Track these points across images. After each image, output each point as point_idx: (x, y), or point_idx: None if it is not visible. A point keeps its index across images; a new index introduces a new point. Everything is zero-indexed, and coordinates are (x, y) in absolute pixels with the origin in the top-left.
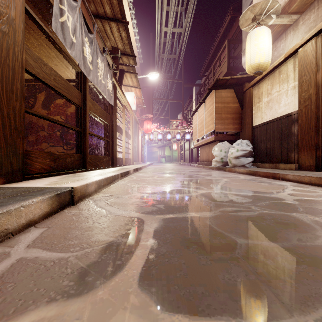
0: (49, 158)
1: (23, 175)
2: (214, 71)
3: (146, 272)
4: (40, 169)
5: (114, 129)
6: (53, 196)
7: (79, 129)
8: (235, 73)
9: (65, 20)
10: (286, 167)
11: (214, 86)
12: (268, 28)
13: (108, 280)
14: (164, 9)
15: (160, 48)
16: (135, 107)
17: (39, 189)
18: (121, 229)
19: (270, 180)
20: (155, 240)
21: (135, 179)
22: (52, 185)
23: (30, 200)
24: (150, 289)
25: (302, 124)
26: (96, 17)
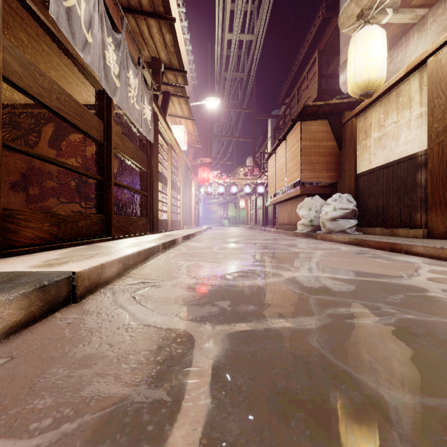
0: (48, 221)
1: (0, 250)
2: (299, 96)
3: None
4: (33, 238)
5: (155, 177)
6: (32, 291)
7: (100, 177)
8: (329, 98)
9: (73, 5)
10: (408, 233)
11: (299, 116)
12: (382, 29)
13: None
14: (227, 6)
15: (221, 64)
16: (185, 147)
17: (11, 278)
18: (148, 362)
19: (388, 254)
20: (214, 395)
21: (185, 253)
22: (40, 267)
23: None
24: None
25: (434, 169)
26: (127, 11)
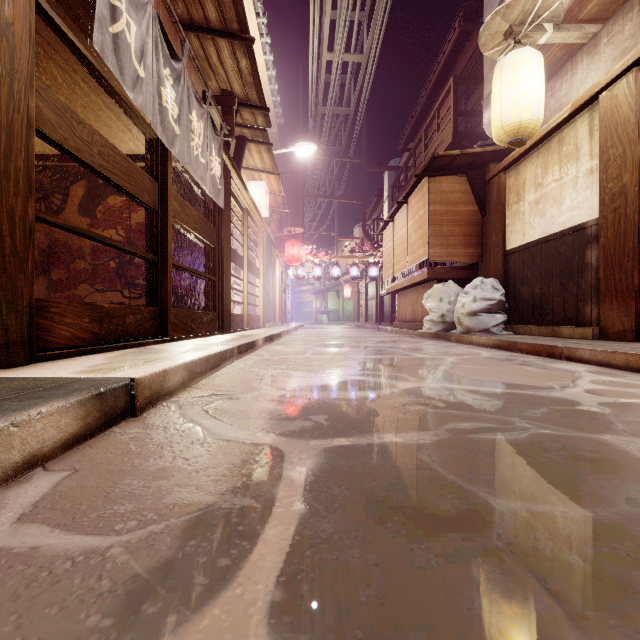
0: (88, 315)
1: (32, 352)
2: (427, 141)
3: (287, 591)
4: (70, 338)
5: (226, 255)
6: (88, 399)
7: (153, 256)
8: (468, 144)
9: (121, 31)
10: (573, 333)
11: (426, 169)
12: (537, 52)
13: (195, 614)
14: (326, 15)
15: (318, 95)
16: (267, 212)
17: (60, 384)
18: (232, 475)
19: (543, 361)
20: (308, 503)
21: (267, 359)
22: (89, 373)
23: (33, 411)
24: (295, 639)
25: (608, 245)
26: (189, 29)
